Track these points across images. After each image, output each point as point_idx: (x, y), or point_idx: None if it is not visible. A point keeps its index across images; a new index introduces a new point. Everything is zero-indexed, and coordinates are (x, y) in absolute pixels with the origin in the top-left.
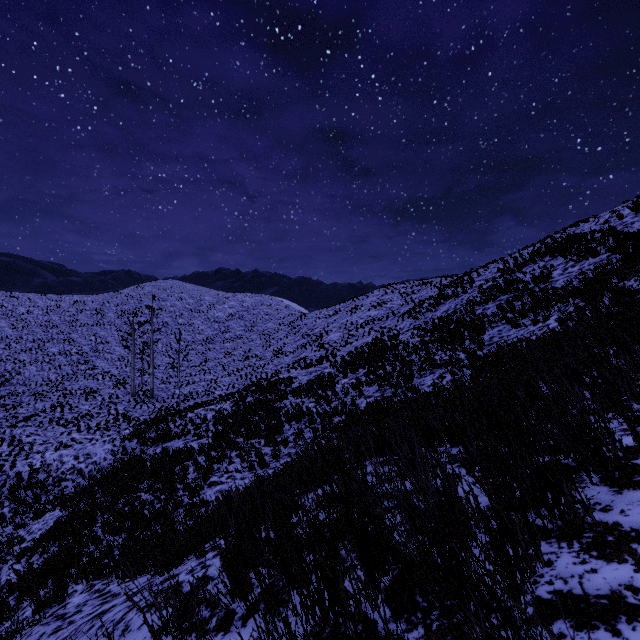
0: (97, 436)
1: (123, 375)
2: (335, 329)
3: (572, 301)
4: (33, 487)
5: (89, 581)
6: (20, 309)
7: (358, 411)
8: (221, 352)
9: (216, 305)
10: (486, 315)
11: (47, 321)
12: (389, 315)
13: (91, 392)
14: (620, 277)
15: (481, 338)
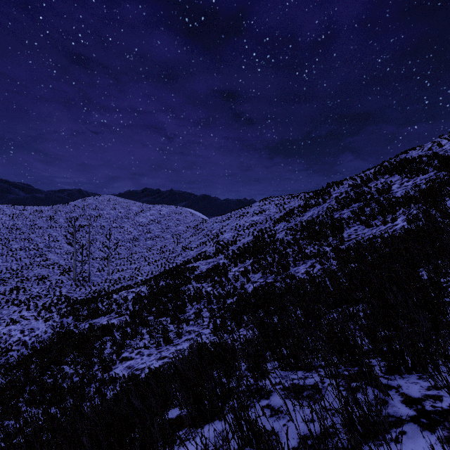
0: (42, 313)
1: (69, 265)
2: (228, 230)
3: (414, 206)
4: None
5: None
6: None
7: (246, 294)
8: (144, 247)
9: (141, 213)
10: (343, 218)
11: (12, 225)
12: (267, 220)
13: (42, 278)
14: None
15: (342, 235)
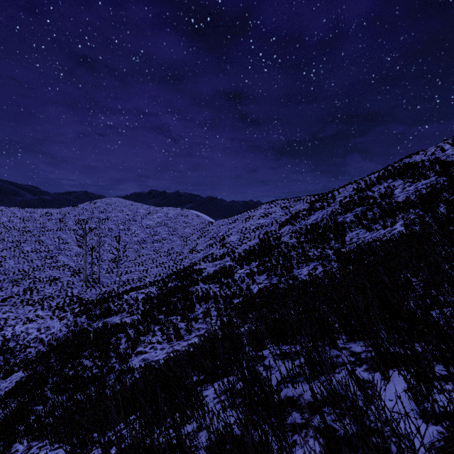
0: (56, 313)
1: (78, 267)
2: (234, 233)
3: (412, 211)
4: (4, 353)
5: (29, 442)
6: (3, 218)
7: (252, 295)
8: (151, 250)
9: (148, 216)
10: (346, 222)
11: (23, 227)
12: (273, 223)
13: (54, 279)
14: (451, 192)
15: (344, 239)
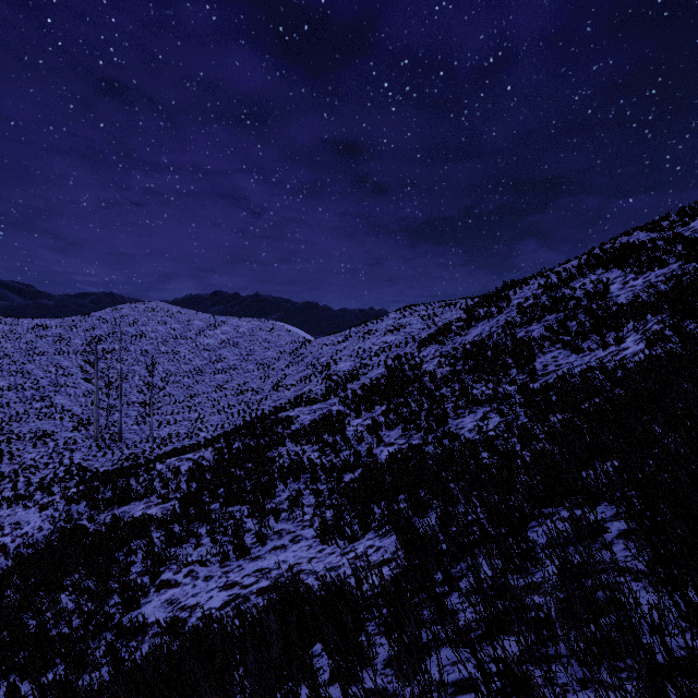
0: (37, 496)
1: (88, 414)
2: (345, 357)
3: (652, 318)
4: None
5: None
6: None
7: (377, 466)
8: (211, 385)
9: (206, 330)
10: (533, 338)
11: None
12: (408, 341)
13: (43, 436)
14: None
15: (533, 366)
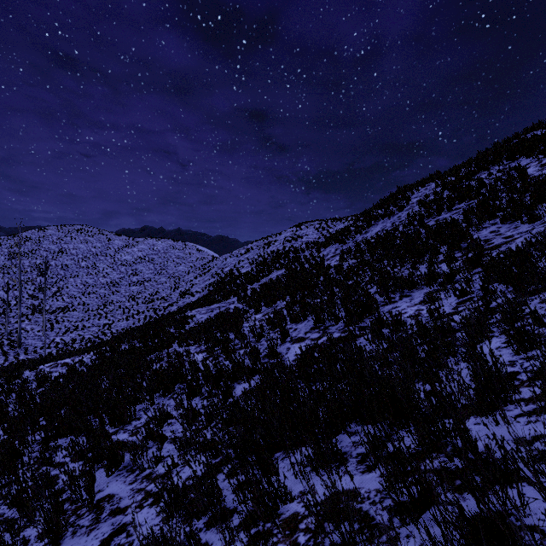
0: None
1: None
2: (246, 265)
3: None
4: None
5: None
6: None
7: (283, 370)
8: (125, 295)
9: (125, 248)
10: (452, 221)
11: None
12: (306, 248)
13: None
14: None
15: (476, 239)
